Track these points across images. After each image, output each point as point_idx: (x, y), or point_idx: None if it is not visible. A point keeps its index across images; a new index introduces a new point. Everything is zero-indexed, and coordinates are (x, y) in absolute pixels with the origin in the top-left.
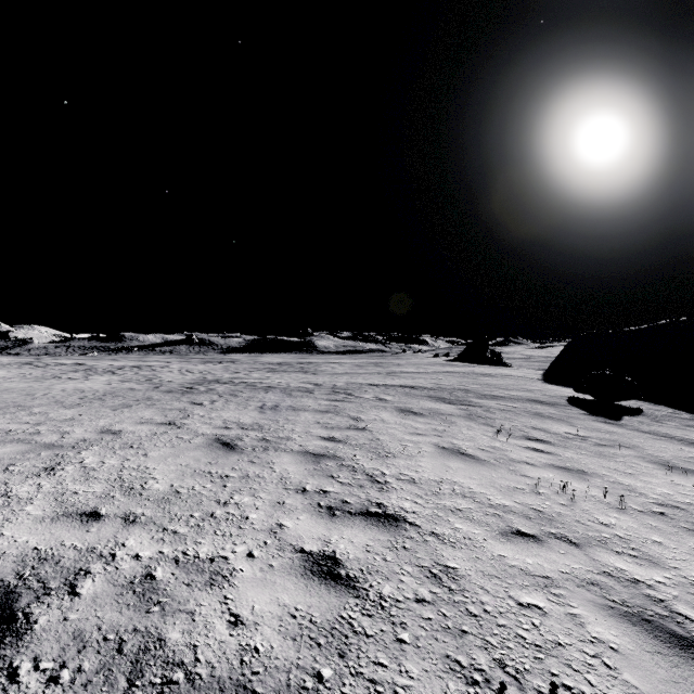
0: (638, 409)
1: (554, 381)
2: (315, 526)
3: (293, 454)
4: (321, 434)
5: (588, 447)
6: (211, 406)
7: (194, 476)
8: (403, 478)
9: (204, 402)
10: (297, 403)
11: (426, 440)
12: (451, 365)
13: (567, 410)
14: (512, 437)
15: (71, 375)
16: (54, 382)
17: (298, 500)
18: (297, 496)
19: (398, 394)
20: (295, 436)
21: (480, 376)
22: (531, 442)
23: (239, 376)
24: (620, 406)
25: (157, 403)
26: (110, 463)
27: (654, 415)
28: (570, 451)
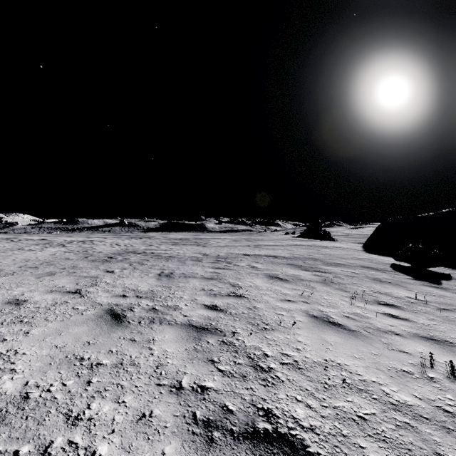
0: (445, 273)
1: (372, 251)
2: None
3: (176, 328)
4: (205, 302)
5: (433, 311)
6: (120, 273)
7: (61, 365)
8: (287, 362)
9: (115, 270)
10: (188, 271)
11: (297, 308)
12: (298, 240)
13: (396, 275)
14: (366, 302)
15: (32, 247)
16: (15, 252)
17: (170, 408)
18: (170, 398)
19: (265, 262)
20: (182, 304)
21: (321, 248)
22: (384, 308)
23: (151, 248)
24: (431, 271)
25: (77, 271)
26: None
27: None
28: (422, 317)
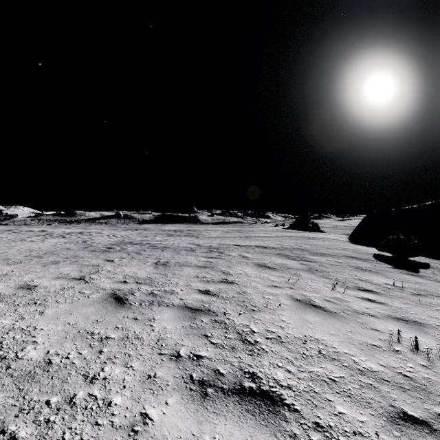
0: (424, 263)
1: (358, 242)
2: (183, 417)
3: (173, 309)
4: (199, 287)
5: (408, 296)
6: (119, 262)
7: (75, 339)
8: (271, 337)
9: (115, 259)
10: (183, 260)
11: (282, 293)
12: (287, 232)
13: (377, 264)
14: (346, 288)
15: (33, 238)
16: (18, 243)
17: (170, 371)
18: (170, 364)
19: (255, 252)
20: (178, 289)
21: (308, 239)
22: (363, 293)
23: (146, 239)
24: (411, 260)
25: (80, 260)
26: (2, 323)
27: (439, 268)
28: (396, 301)
